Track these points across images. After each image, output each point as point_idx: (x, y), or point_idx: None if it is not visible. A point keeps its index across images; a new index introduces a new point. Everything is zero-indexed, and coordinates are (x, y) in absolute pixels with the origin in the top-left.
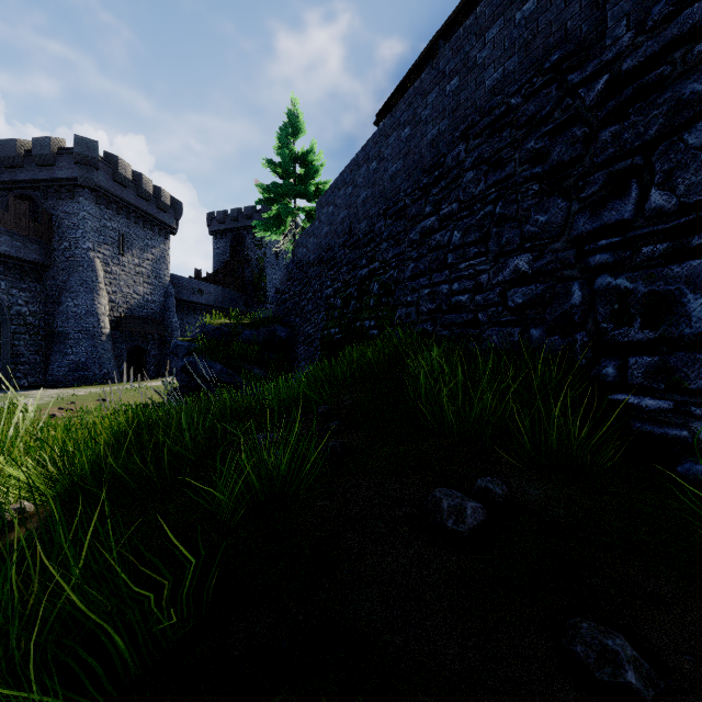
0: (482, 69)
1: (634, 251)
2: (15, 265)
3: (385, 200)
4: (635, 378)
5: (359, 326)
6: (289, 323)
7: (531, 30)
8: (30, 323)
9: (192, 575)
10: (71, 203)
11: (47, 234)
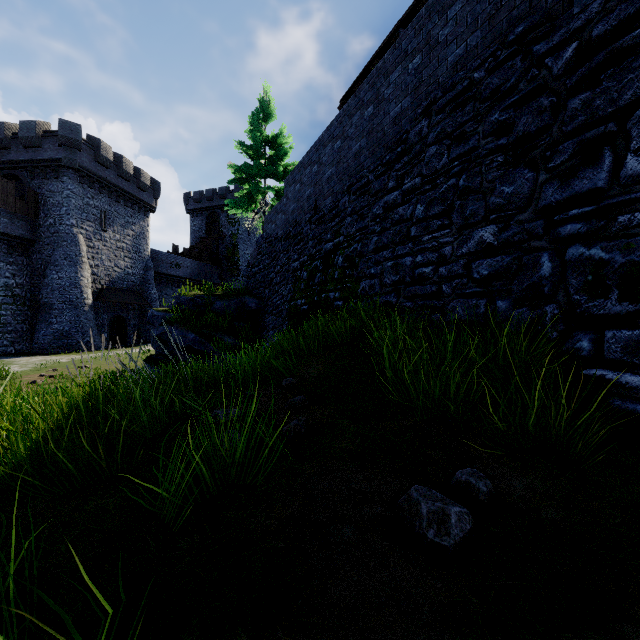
0: (444, 46)
1: (609, 220)
2: (3, 240)
3: (349, 177)
4: (613, 353)
5: (324, 297)
6: (258, 294)
7: (494, 4)
8: (17, 294)
9: (113, 610)
10: (56, 182)
11: (33, 211)
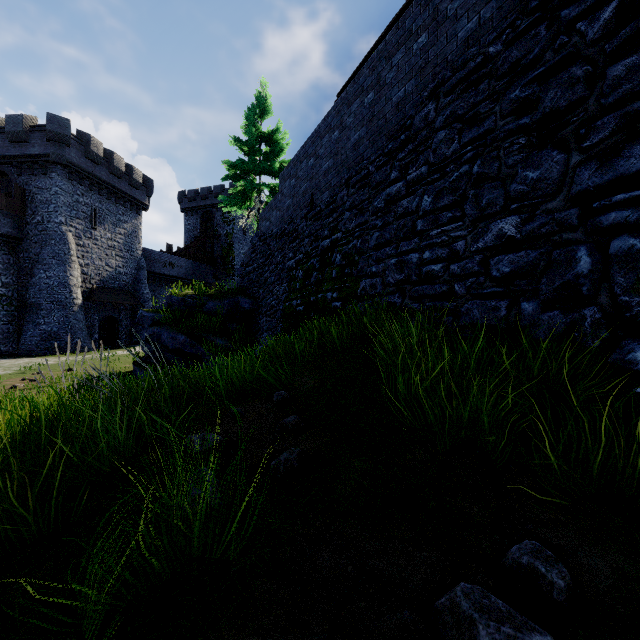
0: (453, 21)
1: None
2: None
3: (347, 169)
4: None
5: (321, 298)
6: (252, 294)
7: None
8: (3, 294)
9: None
10: (44, 178)
11: (20, 208)
